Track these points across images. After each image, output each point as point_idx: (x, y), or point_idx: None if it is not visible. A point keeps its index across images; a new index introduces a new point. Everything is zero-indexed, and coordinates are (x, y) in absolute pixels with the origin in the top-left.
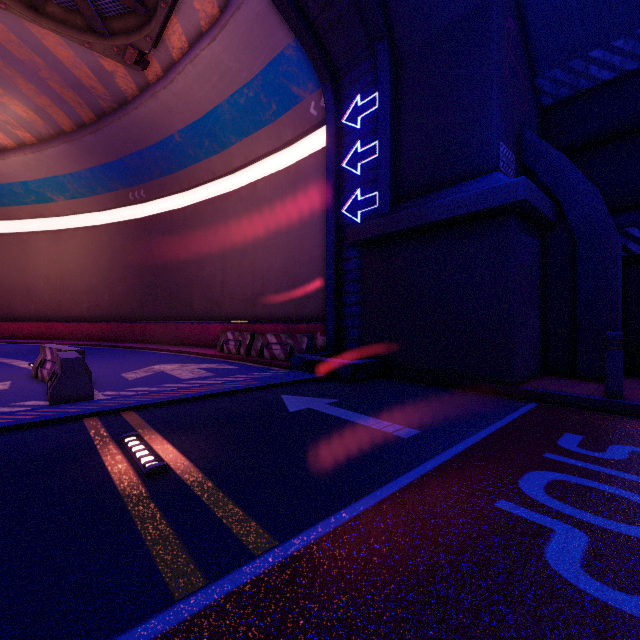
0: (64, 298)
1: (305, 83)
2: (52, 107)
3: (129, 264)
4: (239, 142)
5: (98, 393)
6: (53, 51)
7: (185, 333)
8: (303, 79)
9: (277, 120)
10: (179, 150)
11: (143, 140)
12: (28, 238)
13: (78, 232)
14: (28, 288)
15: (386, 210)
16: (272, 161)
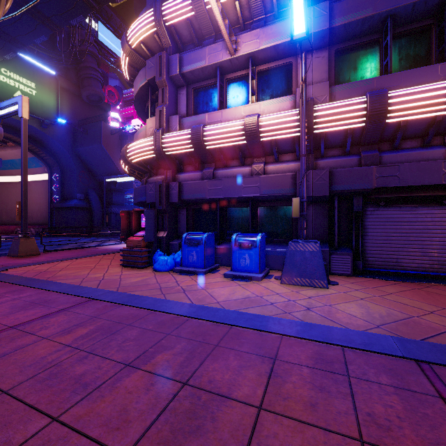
0: None
1: (43, 164)
2: None
3: None
4: None
5: None
6: None
7: None
8: (42, 163)
9: (36, 168)
10: None
11: None
12: None
13: None
14: None
15: (60, 201)
16: (36, 176)
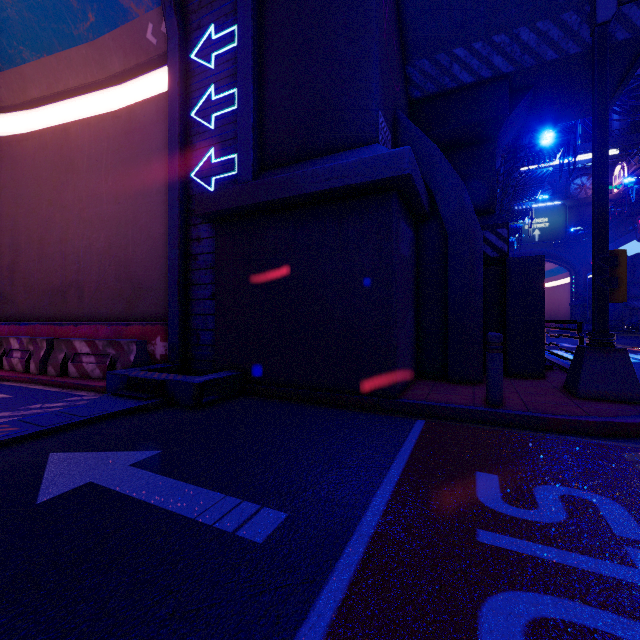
0: None
1: None
2: None
3: None
4: (37, 60)
5: None
6: None
7: None
8: None
9: (98, 39)
10: None
11: None
12: None
13: None
14: None
15: (247, 177)
16: (94, 100)
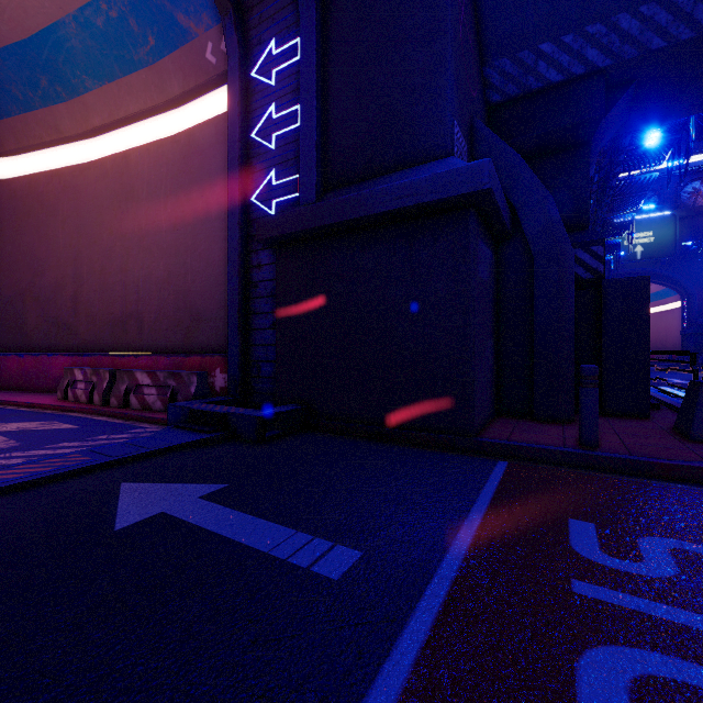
0: None
1: (197, 12)
2: None
3: None
4: (99, 88)
5: None
6: None
7: (9, 371)
8: (194, 5)
9: (157, 63)
10: None
11: None
12: None
13: None
14: None
15: (310, 199)
16: (153, 125)
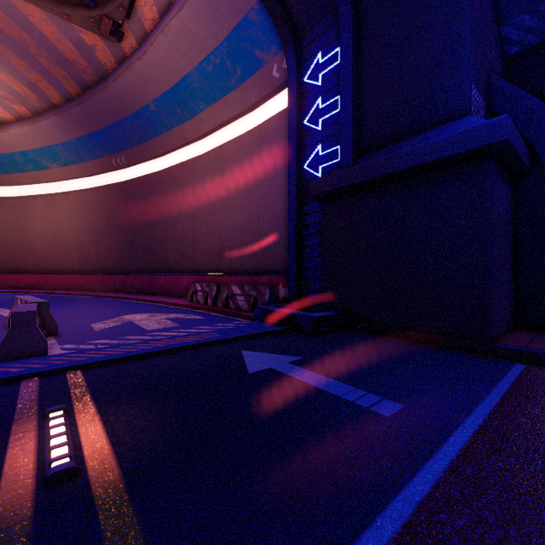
0: (58, 253)
1: (268, 46)
2: (42, 82)
3: (113, 223)
4: (207, 108)
5: (57, 346)
6: (38, 27)
7: (160, 284)
8: (266, 42)
9: (242, 85)
10: (154, 118)
11: (122, 110)
12: (28, 201)
13: (69, 195)
14: (28, 244)
15: (348, 163)
16: (238, 125)
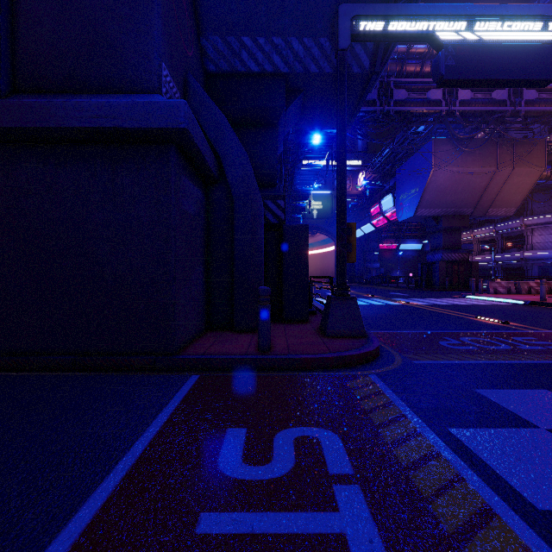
0: None
1: None
2: None
3: None
4: None
5: None
6: None
7: None
8: None
9: None
10: None
11: None
12: None
13: None
14: None
15: None
16: None
